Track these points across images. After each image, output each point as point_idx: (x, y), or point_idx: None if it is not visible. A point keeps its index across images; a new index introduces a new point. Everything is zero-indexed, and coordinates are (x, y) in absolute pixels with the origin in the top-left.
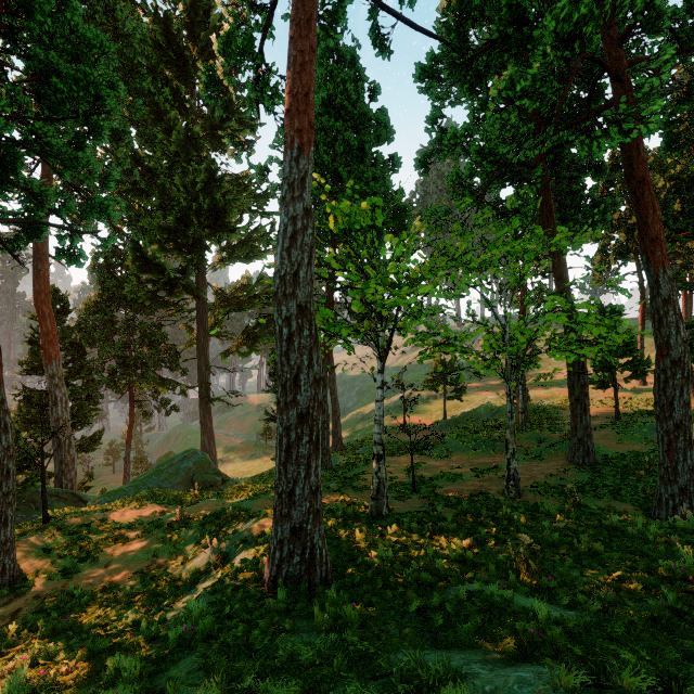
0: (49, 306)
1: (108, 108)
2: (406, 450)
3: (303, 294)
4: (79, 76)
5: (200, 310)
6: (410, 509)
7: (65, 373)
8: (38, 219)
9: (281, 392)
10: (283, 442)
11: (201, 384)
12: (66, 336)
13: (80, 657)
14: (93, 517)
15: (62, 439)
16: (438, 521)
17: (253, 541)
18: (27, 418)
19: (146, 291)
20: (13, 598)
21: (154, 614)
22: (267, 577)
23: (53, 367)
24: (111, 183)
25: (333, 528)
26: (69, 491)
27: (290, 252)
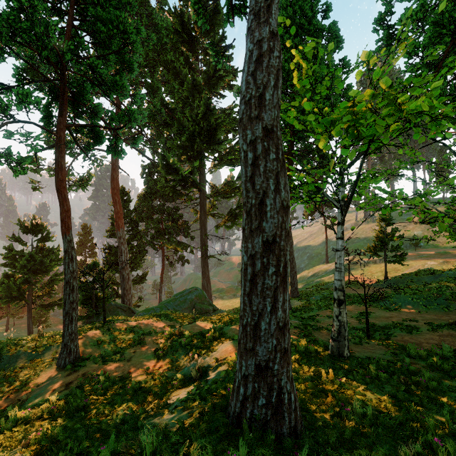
0: (118, 196)
1: (132, 40)
2: (354, 301)
3: (268, 117)
4: (113, 19)
5: (201, 198)
6: (370, 354)
7: (128, 237)
8: (98, 129)
9: (246, 219)
10: (248, 272)
11: (202, 246)
12: (128, 215)
13: (61, 454)
14: (129, 324)
15: (124, 275)
16: (407, 372)
17: (225, 362)
18: (110, 262)
19: (170, 186)
20: (72, 372)
21: (141, 414)
22: (231, 410)
23: (120, 232)
24: (138, 100)
25: (296, 362)
26: (127, 306)
27: (255, 75)
